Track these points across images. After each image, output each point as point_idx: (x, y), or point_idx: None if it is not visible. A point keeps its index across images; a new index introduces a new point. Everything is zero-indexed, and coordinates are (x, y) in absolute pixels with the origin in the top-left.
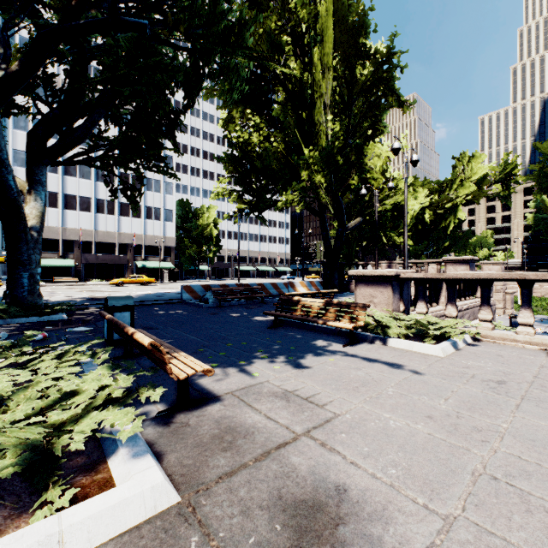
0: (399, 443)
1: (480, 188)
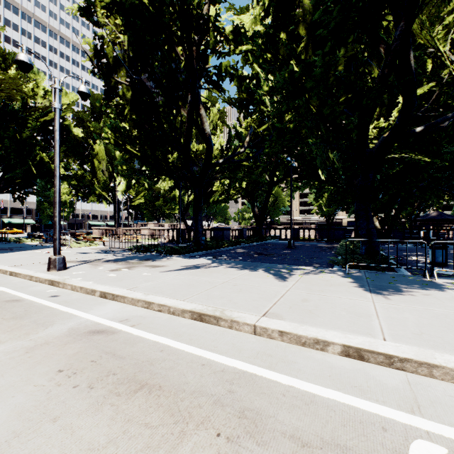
0: None
1: None
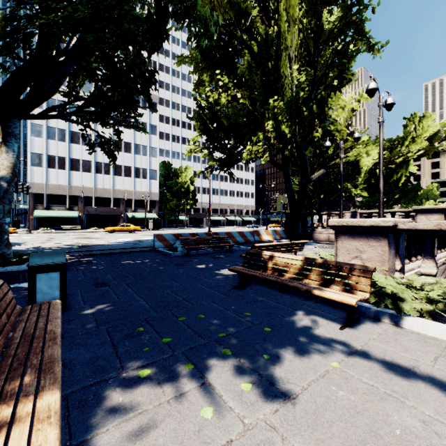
0: None
1: (431, 144)
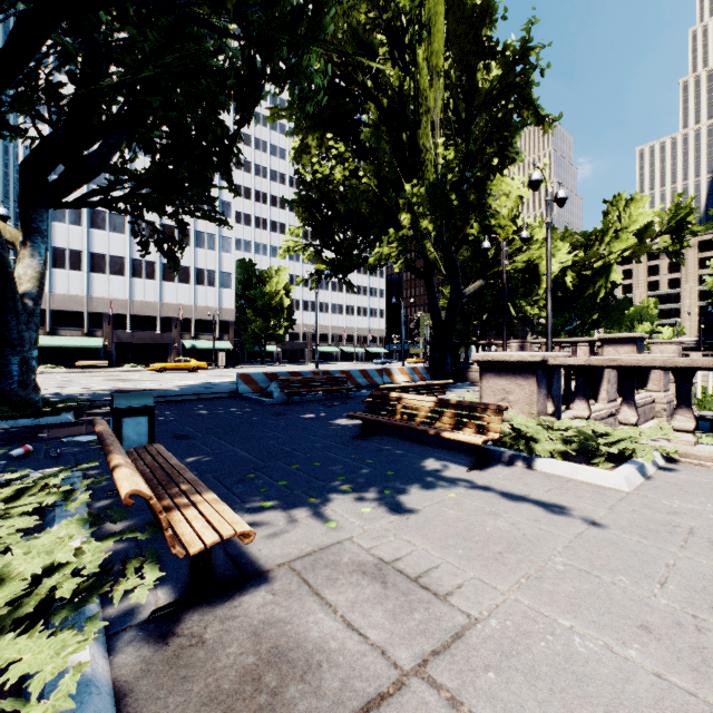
0: (605, 700)
1: (642, 242)
